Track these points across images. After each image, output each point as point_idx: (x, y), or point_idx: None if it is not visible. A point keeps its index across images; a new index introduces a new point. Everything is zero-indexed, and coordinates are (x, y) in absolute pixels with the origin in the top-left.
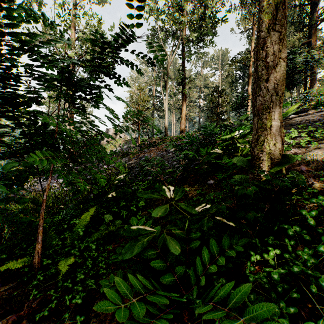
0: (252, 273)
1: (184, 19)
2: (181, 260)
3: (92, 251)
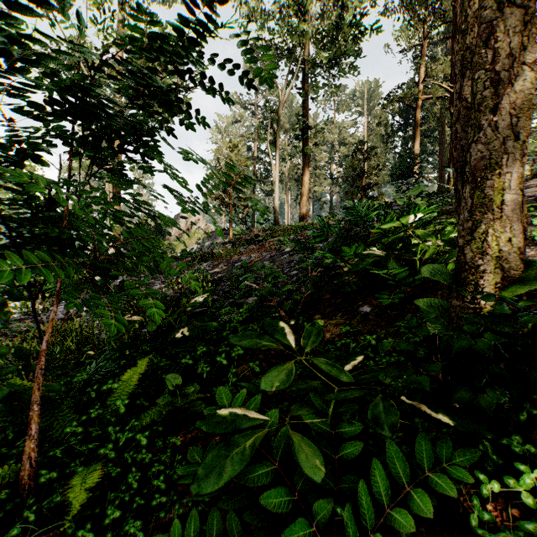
0: (486, 523)
1: (307, 28)
2: (324, 485)
3: (141, 450)
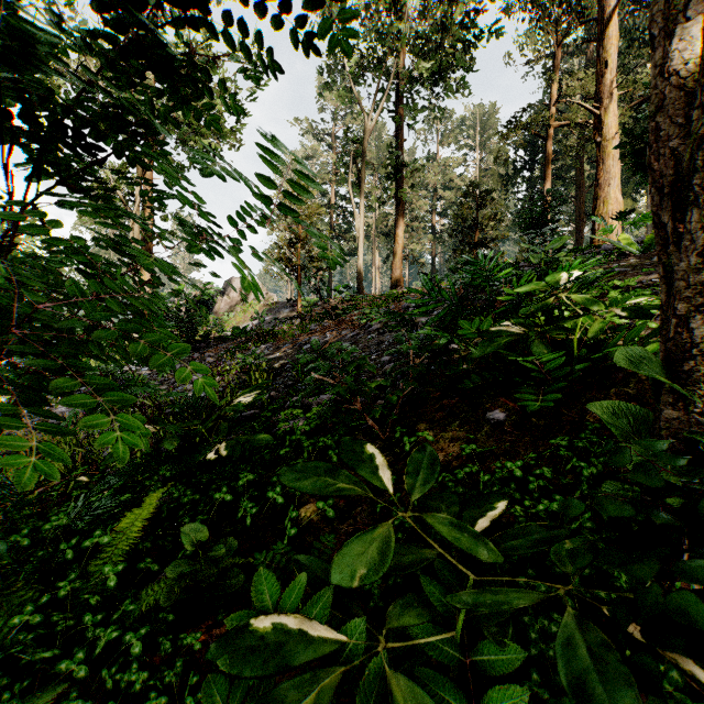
0: None
1: (402, 28)
2: None
3: (131, 665)
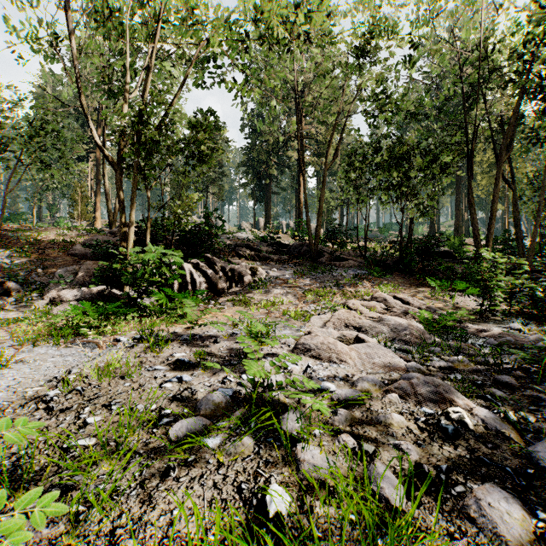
0: None
1: None
2: None
3: None
